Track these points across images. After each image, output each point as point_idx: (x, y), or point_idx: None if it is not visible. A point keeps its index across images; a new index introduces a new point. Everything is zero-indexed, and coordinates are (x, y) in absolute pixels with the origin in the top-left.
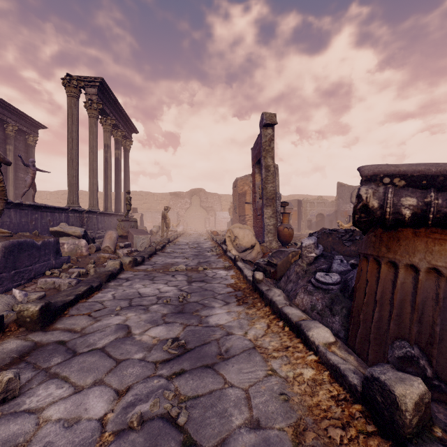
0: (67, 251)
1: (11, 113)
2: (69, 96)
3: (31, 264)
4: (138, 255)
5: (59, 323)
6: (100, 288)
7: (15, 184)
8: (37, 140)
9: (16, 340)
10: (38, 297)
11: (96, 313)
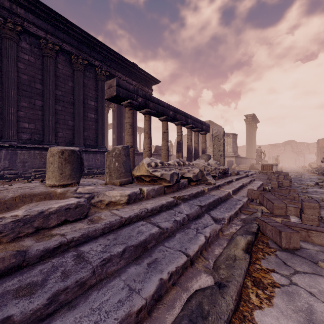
0: None
1: (215, 126)
2: (246, 124)
3: None
4: None
5: None
6: None
7: None
8: None
9: None
10: None
11: None
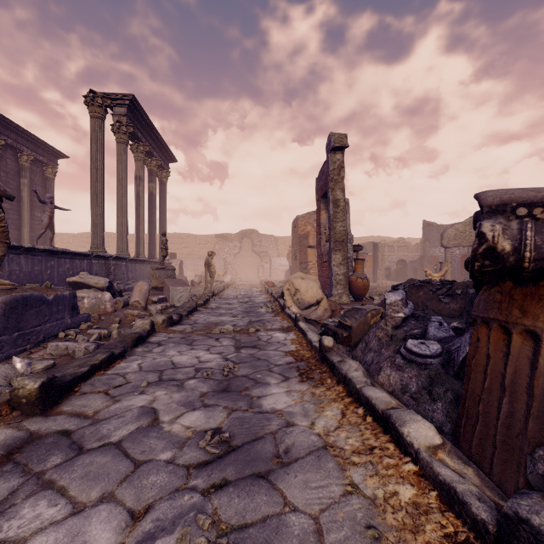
0: (87, 307)
1: (26, 140)
2: (93, 117)
3: (39, 324)
4: (175, 312)
5: (65, 405)
6: (123, 356)
7: (30, 225)
8: (56, 171)
9: (6, 429)
10: (45, 366)
11: (116, 390)
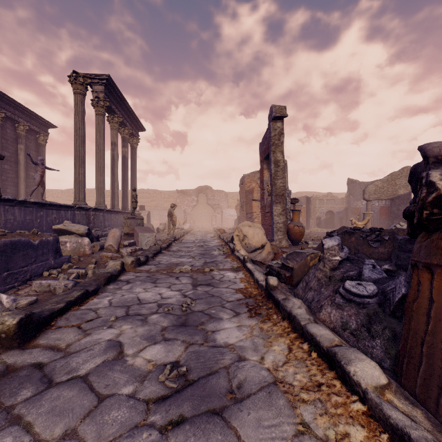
0: (69, 250)
1: (22, 113)
2: (75, 93)
3: (26, 265)
4: (142, 254)
5: (42, 338)
6: (97, 293)
7: (26, 183)
8: (47, 139)
9: None
10: (28, 302)
11: (87, 324)
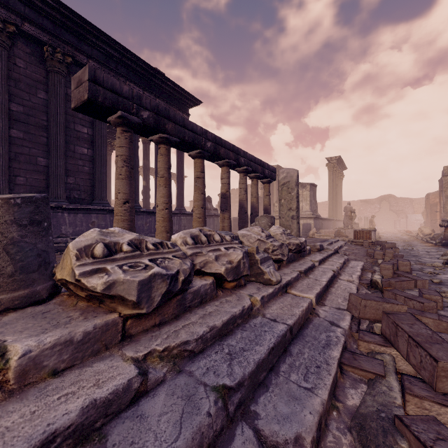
0: None
1: None
2: (329, 171)
3: None
4: None
5: None
6: None
7: None
8: None
9: None
10: None
11: None
